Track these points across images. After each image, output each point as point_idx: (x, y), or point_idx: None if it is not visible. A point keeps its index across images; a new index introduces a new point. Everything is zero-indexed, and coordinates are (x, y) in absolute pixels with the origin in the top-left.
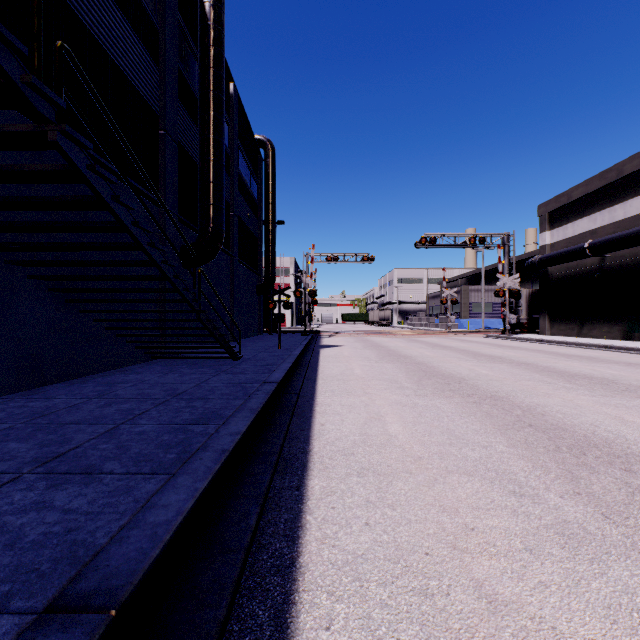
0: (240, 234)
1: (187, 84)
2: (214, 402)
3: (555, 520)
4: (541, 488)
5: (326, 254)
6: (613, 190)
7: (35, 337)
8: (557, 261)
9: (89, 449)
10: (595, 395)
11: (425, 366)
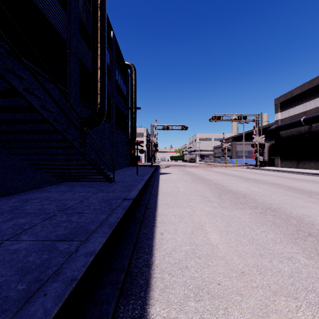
0: (117, 113)
1: (85, 27)
2: (86, 216)
3: None
4: None
5: (162, 125)
6: (316, 90)
7: None
8: (285, 128)
9: None
10: None
11: (220, 186)
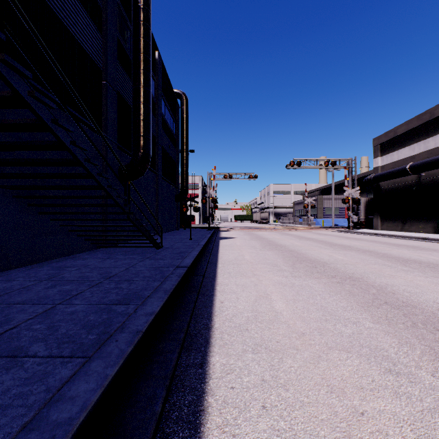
0: (163, 159)
1: (124, 49)
2: (137, 284)
3: (435, 402)
4: (412, 365)
5: (224, 173)
6: (427, 127)
7: (2, 232)
8: (386, 178)
9: (23, 329)
10: (428, 276)
11: (296, 253)
